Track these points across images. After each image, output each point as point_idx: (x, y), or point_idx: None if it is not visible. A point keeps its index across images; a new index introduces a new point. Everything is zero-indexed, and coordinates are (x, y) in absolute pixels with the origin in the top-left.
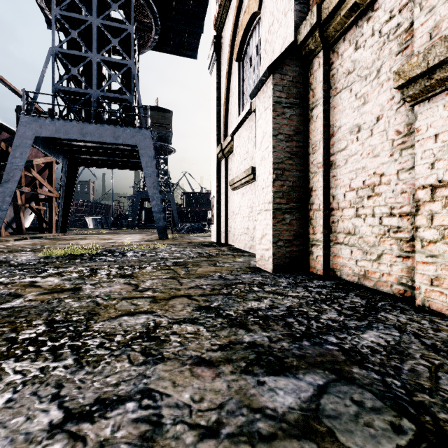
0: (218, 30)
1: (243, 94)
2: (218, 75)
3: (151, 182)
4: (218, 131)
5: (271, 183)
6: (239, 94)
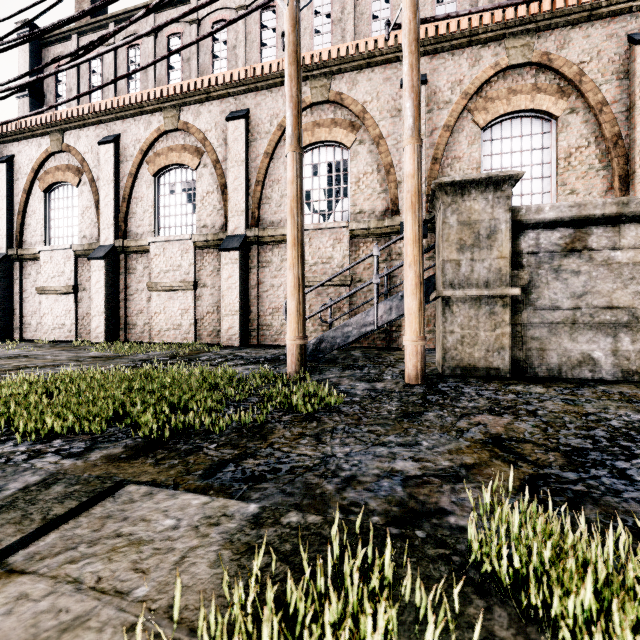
0: None
1: None
2: None
3: None
4: None
5: None
6: None
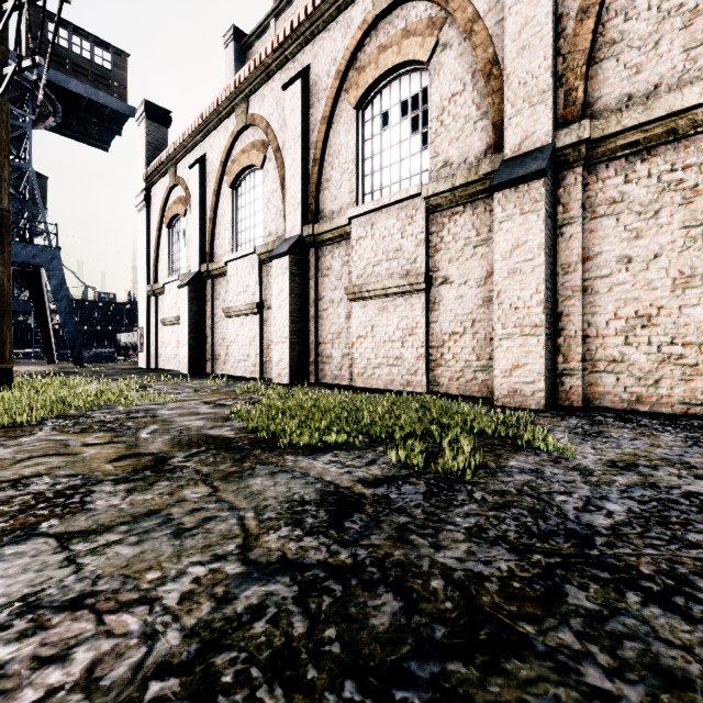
0: (148, 183)
1: (173, 254)
2: (148, 222)
3: (63, 307)
4: (148, 270)
5: (188, 334)
6: (169, 253)
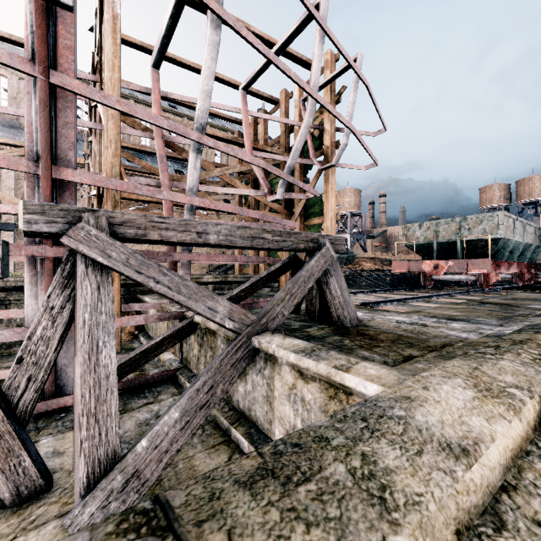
0: None
1: None
2: None
3: None
4: None
5: None
6: None
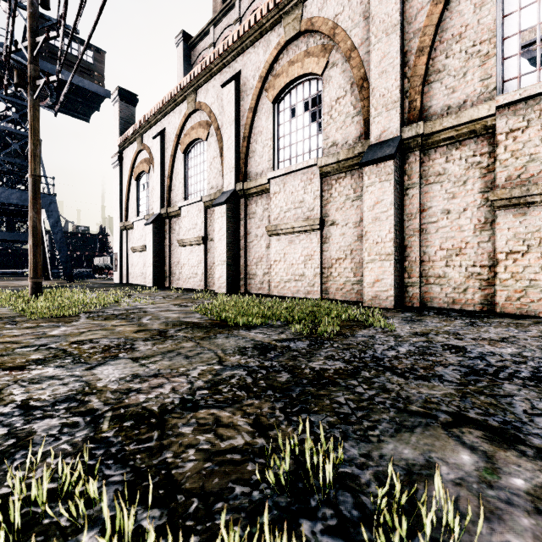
0: (121, 147)
1: (140, 199)
2: (120, 176)
3: (58, 238)
4: (120, 211)
5: (152, 258)
6: (137, 199)
